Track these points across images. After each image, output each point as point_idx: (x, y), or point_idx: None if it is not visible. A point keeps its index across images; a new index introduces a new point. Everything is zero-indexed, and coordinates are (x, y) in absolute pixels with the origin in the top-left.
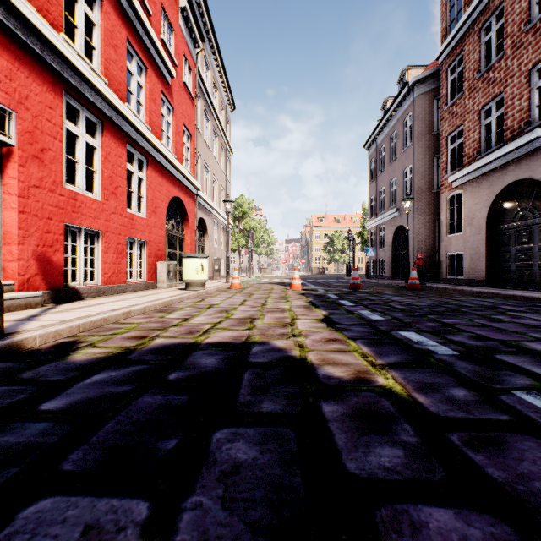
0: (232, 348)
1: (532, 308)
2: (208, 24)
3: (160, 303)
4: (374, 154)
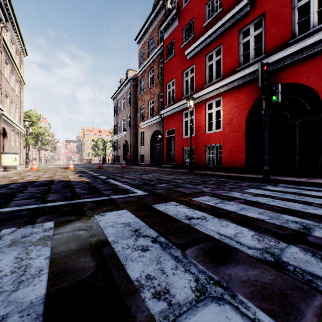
0: (49, 180)
1: (146, 171)
2: (8, 5)
3: (0, 174)
4: (116, 103)
